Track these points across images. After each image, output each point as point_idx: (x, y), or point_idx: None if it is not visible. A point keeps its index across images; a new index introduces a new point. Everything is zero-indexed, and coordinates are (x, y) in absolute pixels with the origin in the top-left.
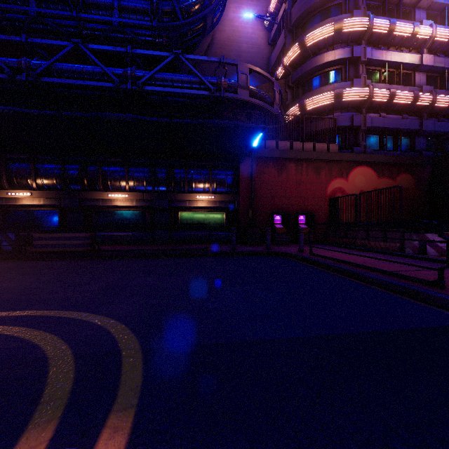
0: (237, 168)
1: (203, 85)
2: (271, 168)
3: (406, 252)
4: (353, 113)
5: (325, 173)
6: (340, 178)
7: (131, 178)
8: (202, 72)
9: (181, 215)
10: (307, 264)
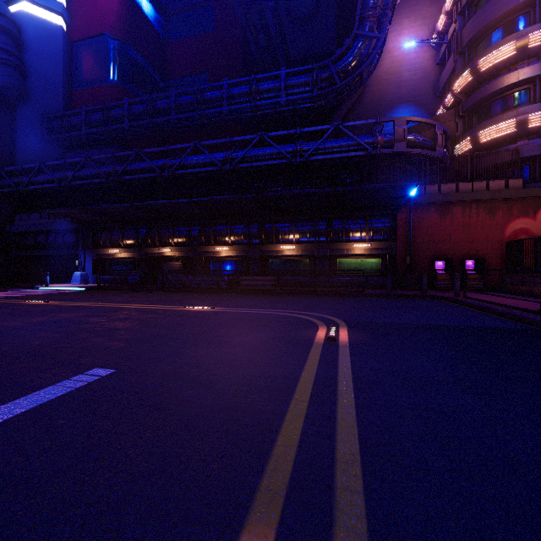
0: (394, 216)
1: (360, 147)
2: (432, 213)
3: None
4: None
5: (503, 213)
6: (524, 217)
7: (297, 232)
8: (357, 115)
9: (339, 262)
10: (456, 304)
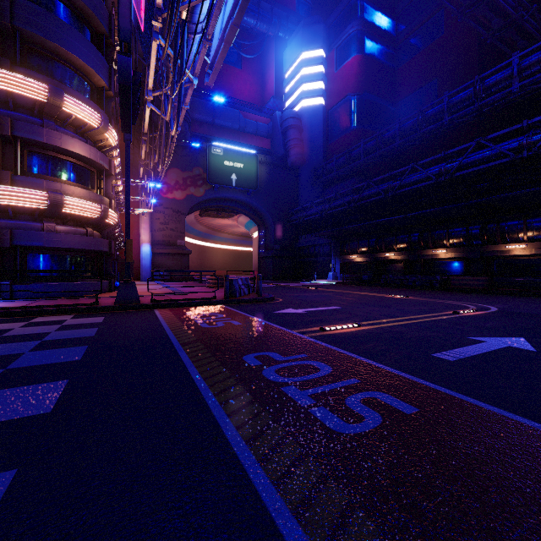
0: None
1: None
2: None
3: None
4: None
5: None
6: None
7: (529, 229)
8: None
9: None
10: None
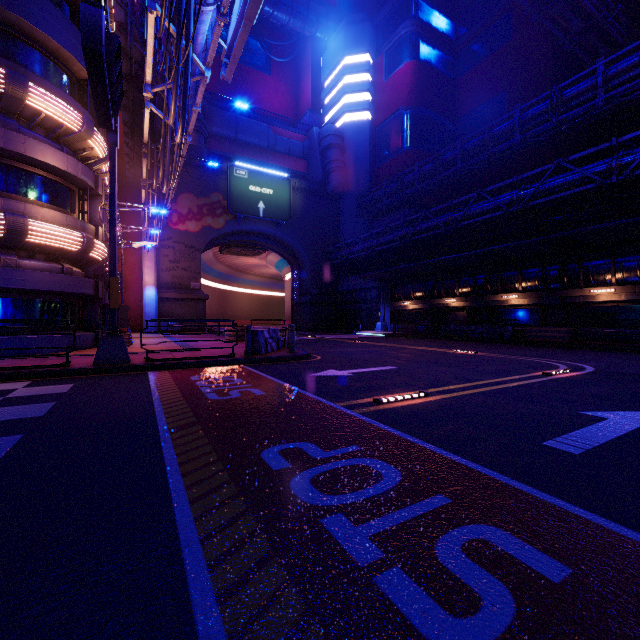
0: None
1: None
2: None
3: None
4: None
5: None
6: None
7: (618, 270)
8: None
9: None
10: None
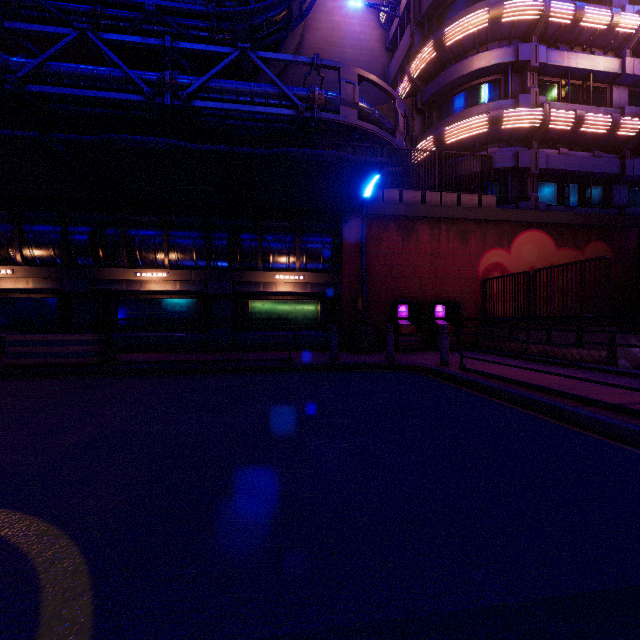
0: (339, 233)
1: (286, 101)
2: (391, 233)
3: (619, 366)
4: (519, 148)
5: (476, 240)
6: (499, 248)
7: (173, 247)
8: None
9: (252, 305)
10: (458, 386)
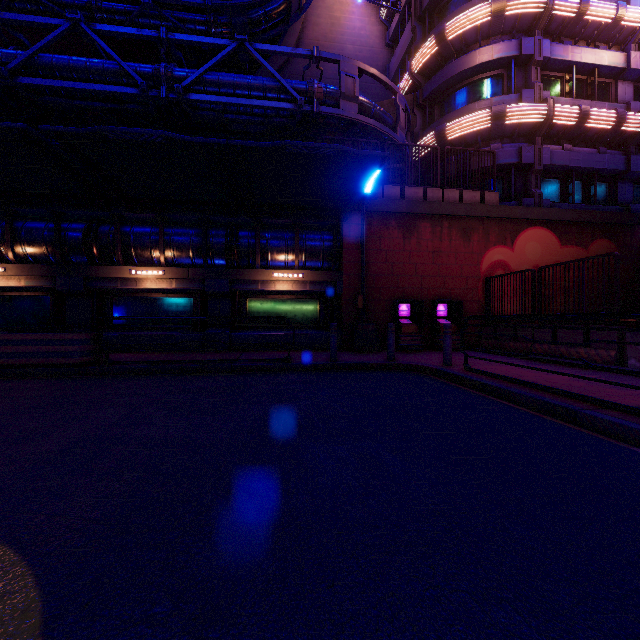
0: (339, 230)
1: (284, 94)
2: (392, 230)
3: (630, 366)
4: (522, 144)
5: (479, 238)
6: (502, 246)
7: (169, 245)
8: None
9: (249, 303)
10: (463, 387)
